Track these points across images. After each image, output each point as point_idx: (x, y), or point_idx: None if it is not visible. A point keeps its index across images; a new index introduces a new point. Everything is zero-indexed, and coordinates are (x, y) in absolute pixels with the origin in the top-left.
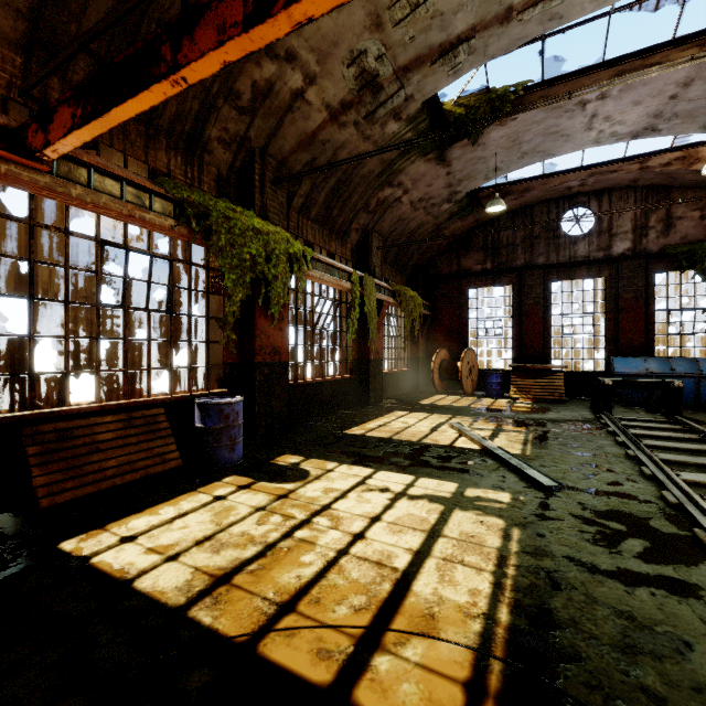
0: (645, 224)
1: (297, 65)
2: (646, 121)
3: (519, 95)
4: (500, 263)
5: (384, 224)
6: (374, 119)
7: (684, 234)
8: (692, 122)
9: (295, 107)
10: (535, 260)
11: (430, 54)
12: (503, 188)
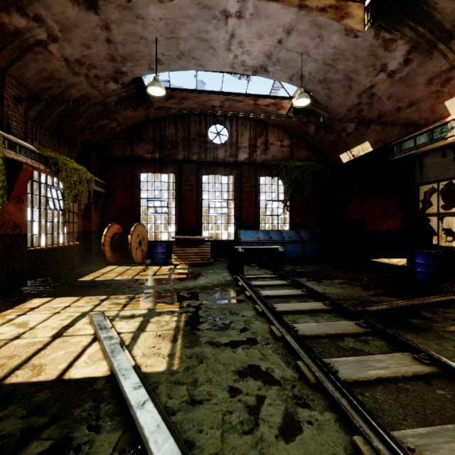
0: (255, 144)
1: None
2: (263, 60)
3: None
4: (166, 155)
5: (26, 72)
6: None
7: (273, 154)
8: (285, 72)
9: None
10: (191, 157)
11: None
12: (167, 91)
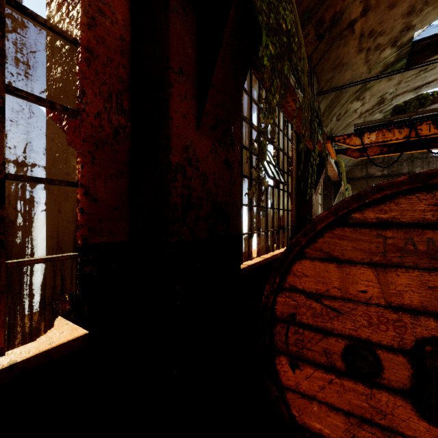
0: None
1: (362, 101)
2: None
3: (434, 96)
4: (392, 171)
5: None
6: (372, 114)
7: None
8: None
9: (351, 115)
10: (414, 170)
11: (411, 89)
12: None
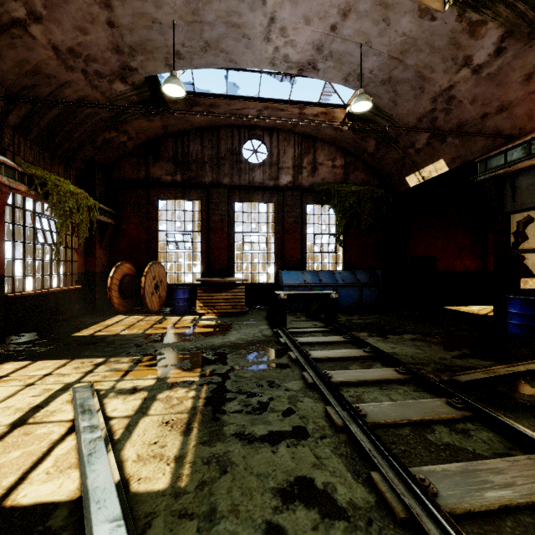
0: (301, 164)
1: None
2: (311, 53)
3: None
4: (190, 177)
5: (1, 63)
6: None
7: (323, 177)
8: (339, 70)
9: None
10: (221, 180)
11: None
12: (191, 97)
